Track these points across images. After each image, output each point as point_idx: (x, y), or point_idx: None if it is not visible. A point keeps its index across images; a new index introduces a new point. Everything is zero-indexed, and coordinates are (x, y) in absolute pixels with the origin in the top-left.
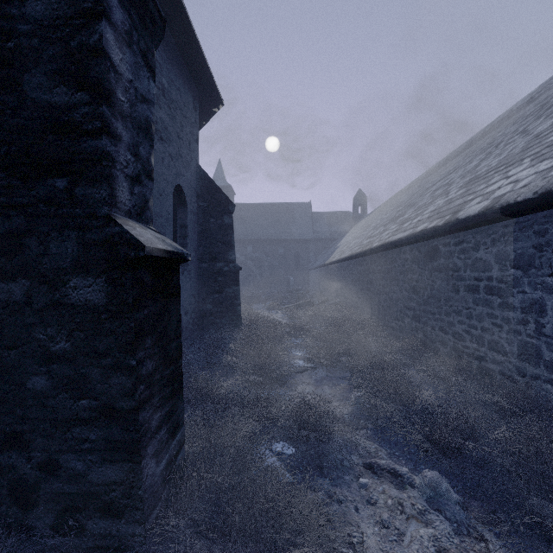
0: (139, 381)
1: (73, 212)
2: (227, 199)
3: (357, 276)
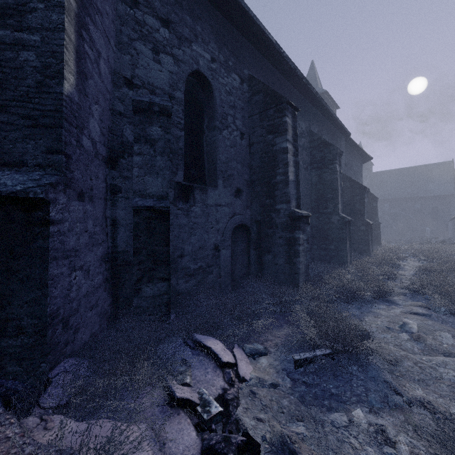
0: (369, 238)
1: (361, 219)
2: (374, 196)
3: None
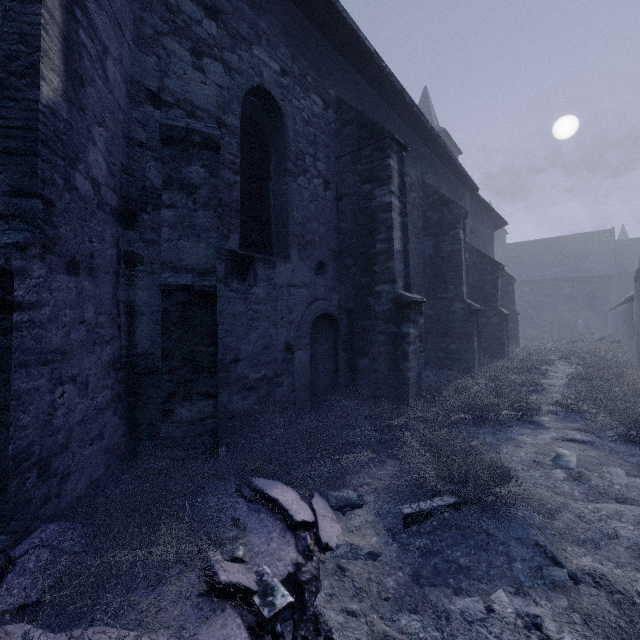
0: (504, 334)
1: (492, 308)
2: (510, 276)
3: (625, 318)
